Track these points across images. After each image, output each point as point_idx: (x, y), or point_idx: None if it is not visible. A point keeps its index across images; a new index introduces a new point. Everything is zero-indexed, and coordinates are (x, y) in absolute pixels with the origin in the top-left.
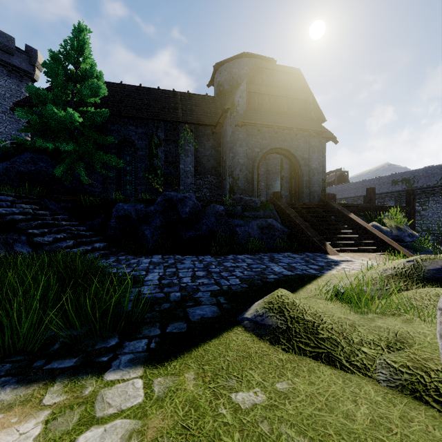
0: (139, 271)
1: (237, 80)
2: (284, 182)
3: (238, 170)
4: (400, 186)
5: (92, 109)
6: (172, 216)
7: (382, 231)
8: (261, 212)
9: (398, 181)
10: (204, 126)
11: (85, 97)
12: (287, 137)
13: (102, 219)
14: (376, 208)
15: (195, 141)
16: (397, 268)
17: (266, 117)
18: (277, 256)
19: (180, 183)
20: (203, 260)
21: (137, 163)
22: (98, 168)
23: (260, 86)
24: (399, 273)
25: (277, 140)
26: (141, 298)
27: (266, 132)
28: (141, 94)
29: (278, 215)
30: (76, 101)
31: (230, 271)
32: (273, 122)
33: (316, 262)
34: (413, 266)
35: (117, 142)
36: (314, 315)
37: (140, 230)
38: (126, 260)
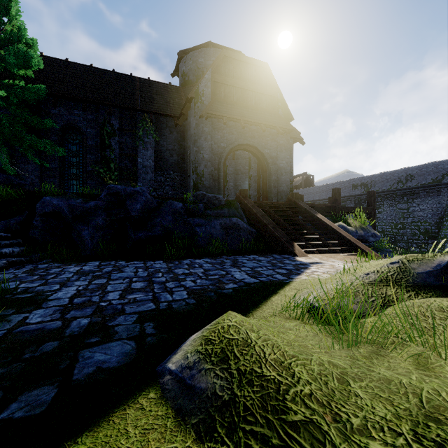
0: (51, 284)
1: (203, 71)
2: (252, 182)
3: (203, 166)
4: (359, 190)
5: (21, 83)
6: (119, 214)
7: (348, 231)
8: (225, 210)
9: (358, 185)
10: (166, 117)
11: (11, 66)
12: (255, 133)
13: (25, 217)
14: (341, 209)
15: (156, 133)
16: (381, 272)
17: (233, 110)
18: (241, 259)
19: (138, 179)
20: (150, 267)
21: (85, 154)
22: (29, 155)
23: (227, 77)
24: (384, 279)
25: (244, 136)
26: (14, 334)
27: (233, 127)
28: (92, 75)
29: (245, 215)
30: (3, 74)
31: (179, 280)
32: (240, 116)
33: (284, 265)
34: (399, 269)
35: (59, 128)
36: (280, 364)
37: (75, 230)
38: (45, 269)
